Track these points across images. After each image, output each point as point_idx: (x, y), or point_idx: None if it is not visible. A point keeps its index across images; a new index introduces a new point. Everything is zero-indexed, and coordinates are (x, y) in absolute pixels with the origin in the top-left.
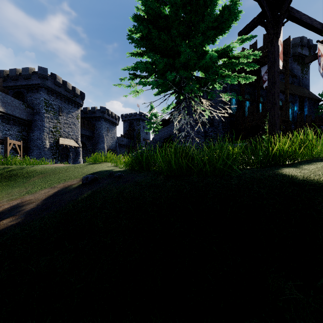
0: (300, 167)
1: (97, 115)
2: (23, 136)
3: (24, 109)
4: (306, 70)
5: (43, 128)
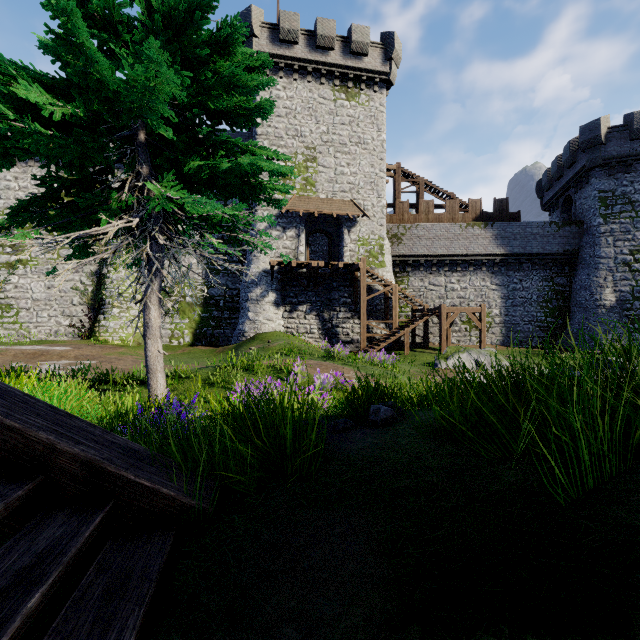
0: None
1: None
2: (558, 285)
3: (554, 232)
4: None
5: (595, 263)
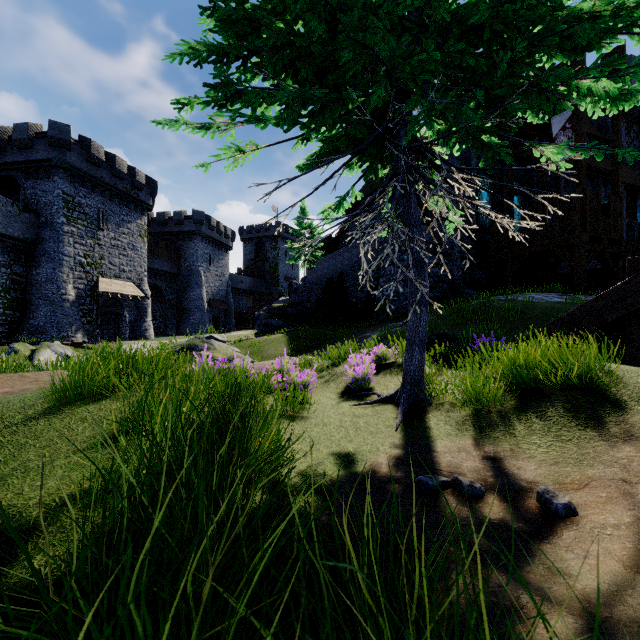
0: None
1: (186, 229)
2: (16, 274)
3: (16, 215)
4: (635, 131)
5: (60, 258)
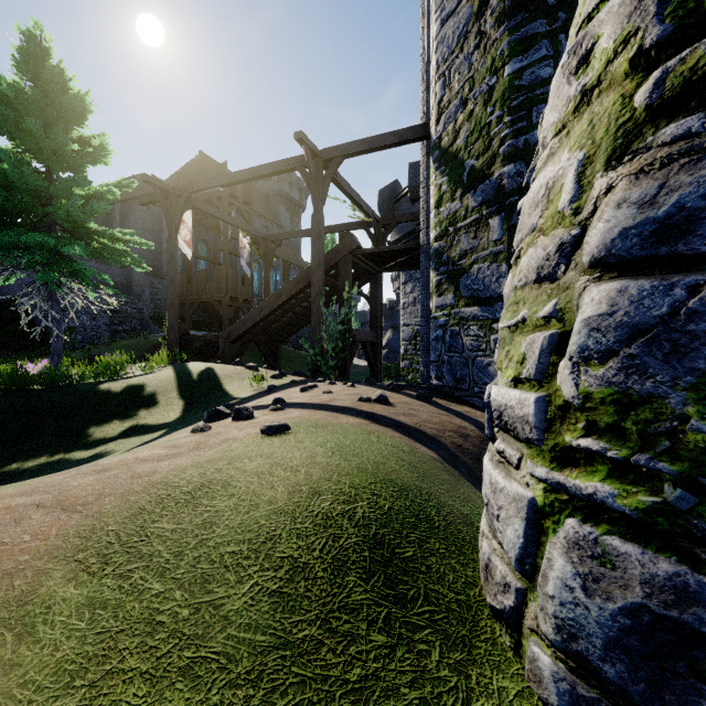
0: (118, 381)
1: None
2: None
3: None
4: (297, 222)
5: None
